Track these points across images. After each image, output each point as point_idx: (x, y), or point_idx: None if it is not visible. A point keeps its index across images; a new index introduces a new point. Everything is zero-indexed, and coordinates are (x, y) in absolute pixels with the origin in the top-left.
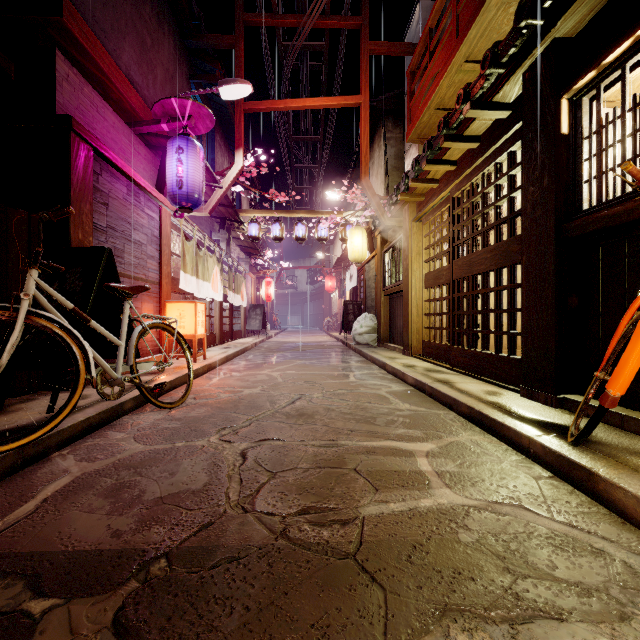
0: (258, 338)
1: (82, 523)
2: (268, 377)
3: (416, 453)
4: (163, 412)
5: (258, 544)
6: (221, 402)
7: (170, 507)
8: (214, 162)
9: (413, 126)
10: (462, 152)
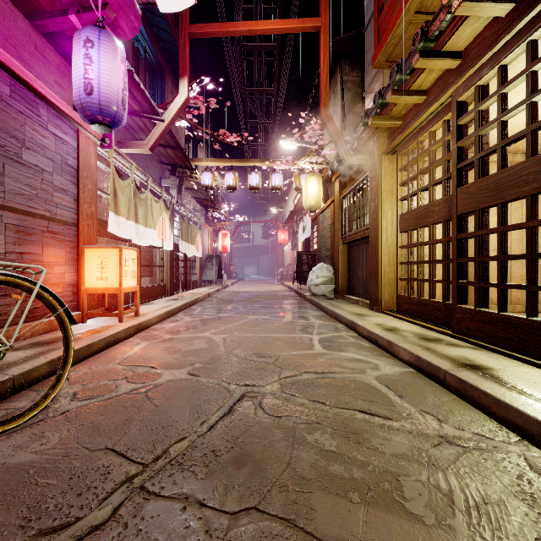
0: (213, 288)
1: None
2: (207, 344)
3: None
4: None
5: None
6: (108, 408)
7: None
8: None
9: (383, 43)
10: (474, 34)
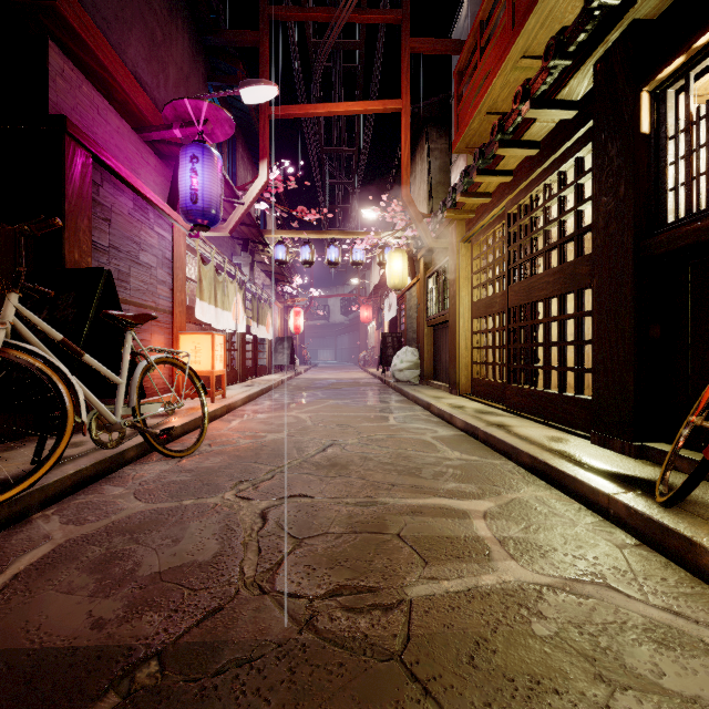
0: (285, 375)
1: (57, 608)
2: (296, 419)
3: (471, 514)
4: (172, 462)
5: (277, 639)
6: (240, 449)
7: (169, 586)
8: (236, 176)
9: (461, 133)
10: (519, 161)
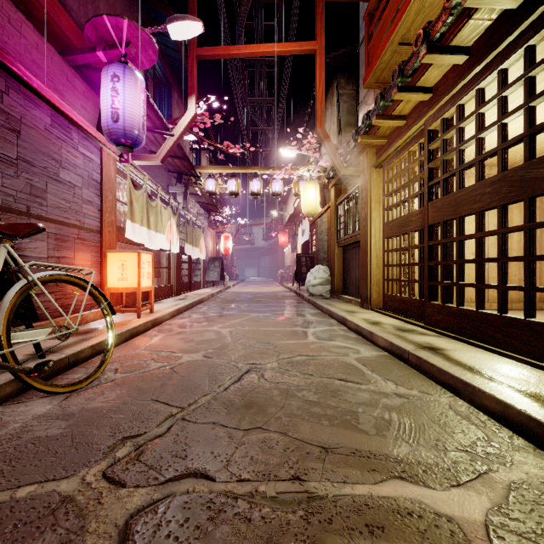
0: (216, 289)
1: None
2: (216, 335)
3: (465, 532)
4: (57, 399)
5: None
6: (146, 378)
7: None
8: (171, 118)
9: (372, 68)
10: (441, 74)
